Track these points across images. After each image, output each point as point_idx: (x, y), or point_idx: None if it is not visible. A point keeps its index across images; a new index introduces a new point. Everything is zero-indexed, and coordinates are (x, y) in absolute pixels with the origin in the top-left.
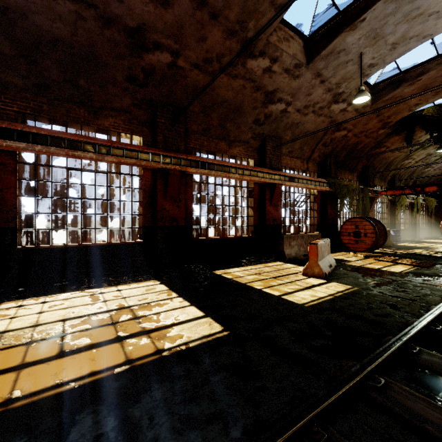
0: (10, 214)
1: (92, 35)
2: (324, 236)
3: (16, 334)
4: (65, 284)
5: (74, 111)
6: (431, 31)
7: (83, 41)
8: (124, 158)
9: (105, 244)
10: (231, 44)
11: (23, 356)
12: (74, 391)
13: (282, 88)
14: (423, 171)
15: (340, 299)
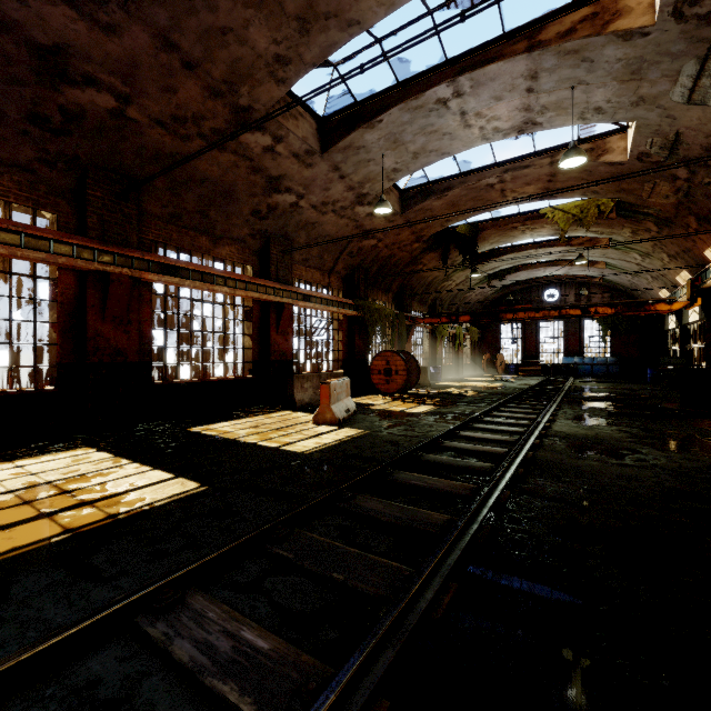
0: None
1: None
2: (352, 375)
3: None
4: None
5: None
6: (449, 150)
7: None
8: (23, 249)
9: None
10: (215, 106)
11: None
12: None
13: (290, 175)
14: (465, 296)
15: (346, 443)
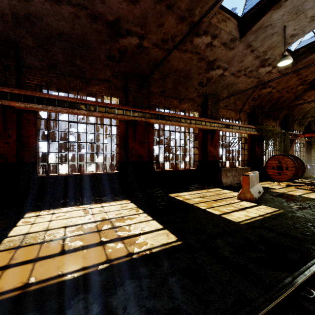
0: (32, 153)
1: (84, 28)
2: (253, 169)
3: (34, 236)
4: (67, 201)
5: (73, 82)
6: None
7: (78, 33)
8: (106, 113)
9: (93, 174)
10: (181, 27)
11: (37, 251)
12: (70, 281)
13: (220, 57)
14: None
15: (269, 219)
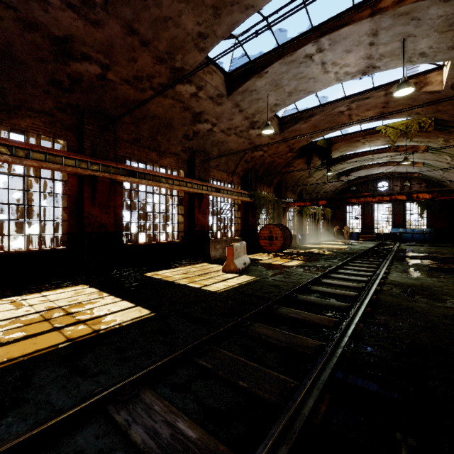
0: None
1: (9, 34)
2: (247, 240)
3: None
4: None
5: None
6: (312, 89)
7: None
8: (47, 163)
9: (22, 252)
10: (160, 69)
11: None
12: (25, 361)
13: (207, 111)
14: (322, 187)
15: (244, 286)
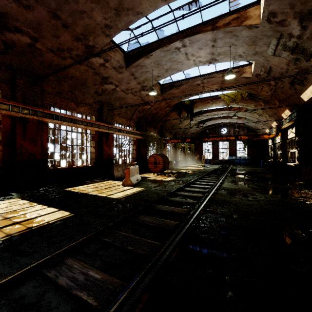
0: None
1: None
2: (140, 164)
3: None
4: None
5: None
6: (180, 69)
7: None
8: None
9: None
10: (77, 45)
11: None
12: None
13: (112, 76)
14: (188, 130)
15: (136, 194)
